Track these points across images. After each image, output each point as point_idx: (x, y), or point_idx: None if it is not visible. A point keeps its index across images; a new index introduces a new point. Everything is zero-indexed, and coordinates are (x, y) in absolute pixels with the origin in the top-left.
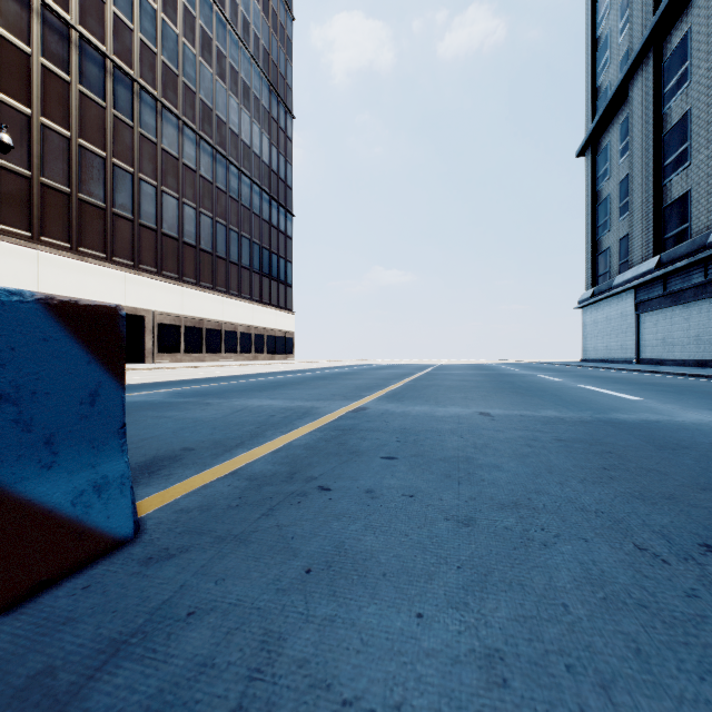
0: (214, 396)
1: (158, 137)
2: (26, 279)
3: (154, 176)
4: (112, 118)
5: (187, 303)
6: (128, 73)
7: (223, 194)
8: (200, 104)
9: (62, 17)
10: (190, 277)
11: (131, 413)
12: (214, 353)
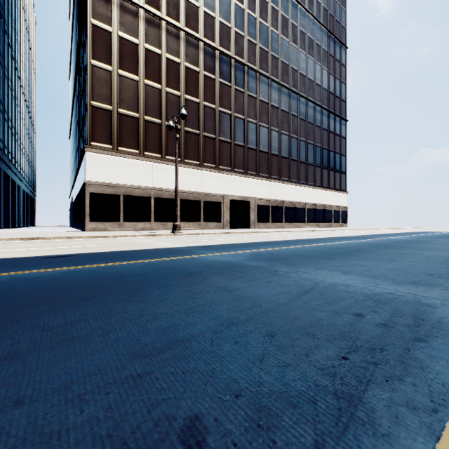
0: (283, 262)
1: (257, 93)
2: (197, 186)
3: (254, 117)
4: (234, 91)
5: (273, 191)
6: (241, 62)
7: (295, 118)
8: (281, 64)
9: (212, 46)
10: (275, 175)
11: (206, 277)
12: (289, 222)
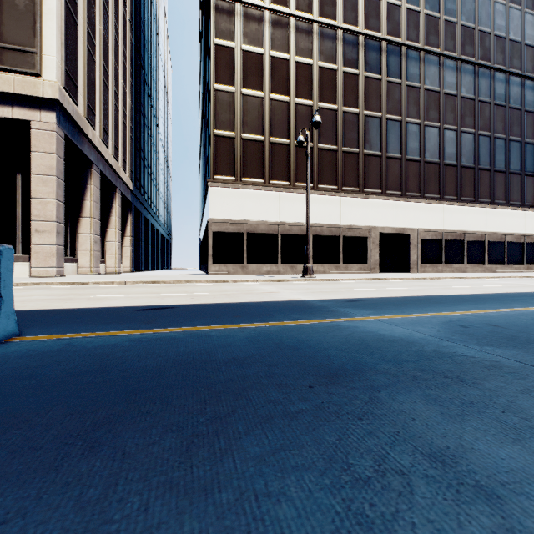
0: None
1: (421, 81)
2: (334, 217)
3: (417, 116)
4: (385, 84)
5: (447, 218)
6: (397, 43)
7: (485, 105)
8: (461, 30)
9: (354, 31)
10: (450, 195)
11: (377, 391)
12: (475, 264)
